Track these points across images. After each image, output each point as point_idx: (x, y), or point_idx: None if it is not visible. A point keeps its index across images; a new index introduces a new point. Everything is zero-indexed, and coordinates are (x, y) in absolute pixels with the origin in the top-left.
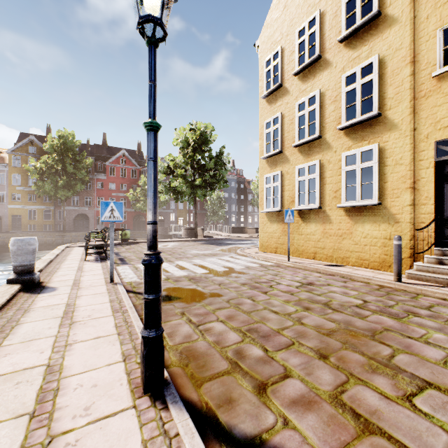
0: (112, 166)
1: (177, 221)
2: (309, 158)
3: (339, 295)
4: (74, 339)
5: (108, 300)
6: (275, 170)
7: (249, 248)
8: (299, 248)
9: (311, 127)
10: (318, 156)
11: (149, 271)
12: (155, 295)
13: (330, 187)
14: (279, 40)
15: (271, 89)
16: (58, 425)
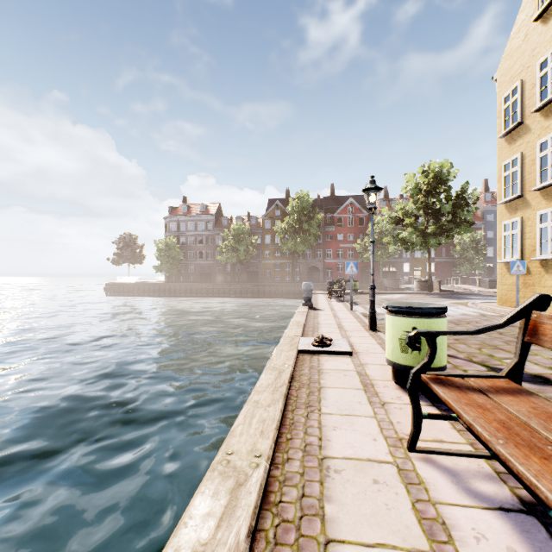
0: (339, 217)
1: (412, 272)
2: None
3: None
4: (342, 321)
5: (351, 315)
6: (514, 216)
7: (488, 302)
8: None
9: None
10: None
11: (371, 290)
12: (373, 299)
13: None
14: (519, 73)
15: (508, 130)
16: (346, 330)
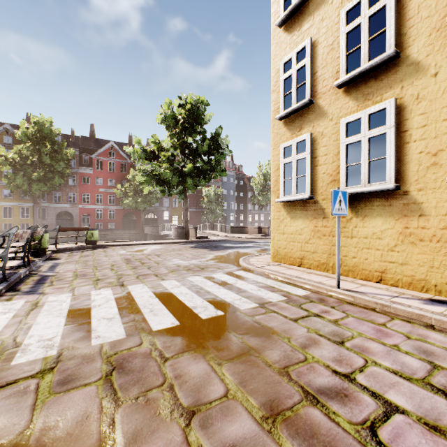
0: (99, 159)
1: (171, 220)
2: (369, 101)
3: None
4: None
5: None
6: (299, 134)
7: (255, 255)
8: (348, 261)
9: (373, 43)
10: (391, 92)
11: None
12: None
13: (420, 146)
14: None
15: (294, 4)
16: None
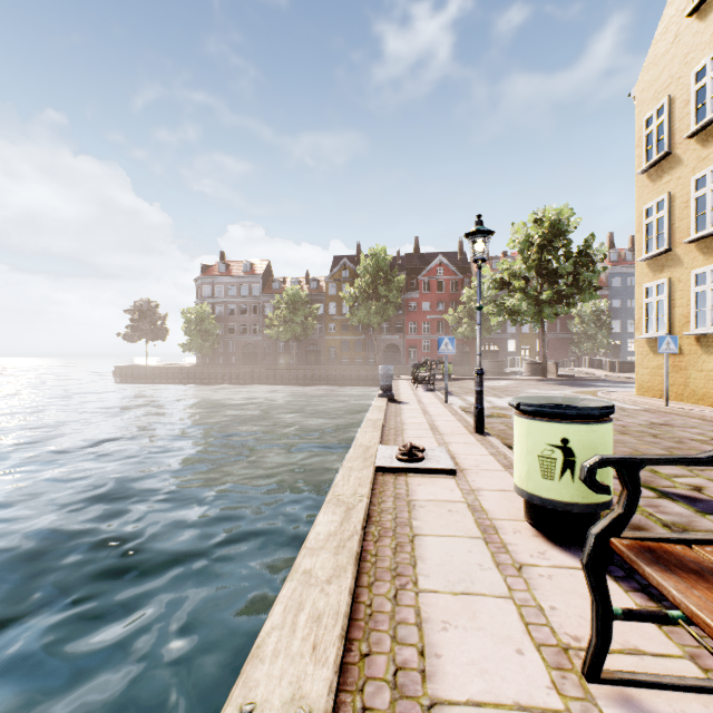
0: (426, 279)
1: (519, 352)
2: (712, 258)
3: (686, 433)
4: (435, 419)
5: (447, 410)
6: (660, 277)
7: (623, 391)
8: (698, 391)
9: None
10: None
11: (477, 377)
12: (480, 389)
13: None
14: (666, 86)
15: (652, 162)
16: (442, 433)
